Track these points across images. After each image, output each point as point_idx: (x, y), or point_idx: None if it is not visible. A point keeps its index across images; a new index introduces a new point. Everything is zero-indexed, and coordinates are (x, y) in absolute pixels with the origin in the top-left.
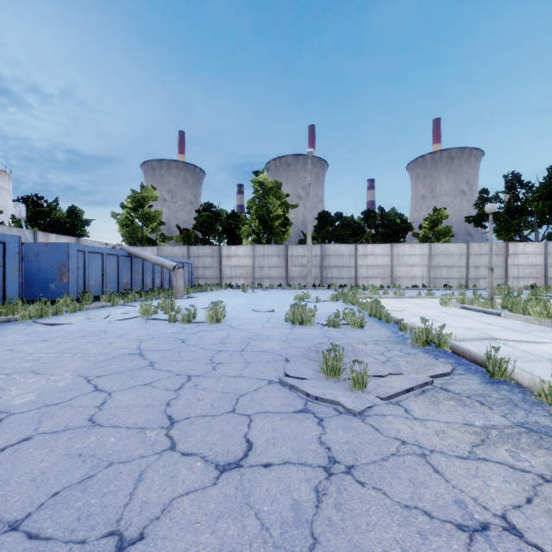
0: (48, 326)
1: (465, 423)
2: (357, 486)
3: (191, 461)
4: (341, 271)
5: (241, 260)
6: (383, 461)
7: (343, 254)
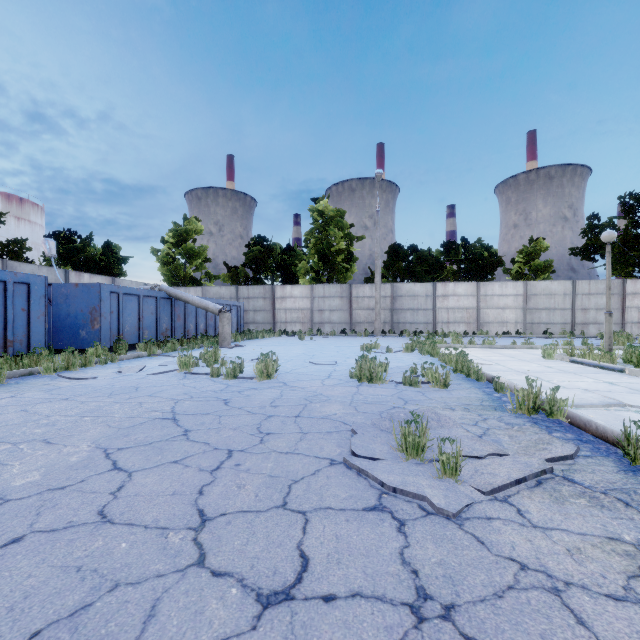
0: (73, 381)
1: (609, 537)
2: None
3: (224, 587)
4: (416, 314)
5: (297, 302)
6: (497, 600)
7: (419, 295)
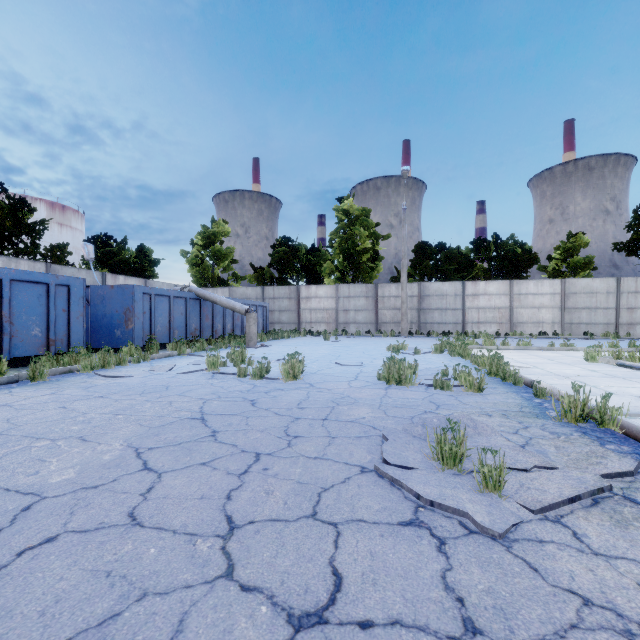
0: (109, 379)
1: None
2: None
3: (253, 603)
4: (445, 314)
5: (322, 303)
6: None
7: (447, 294)
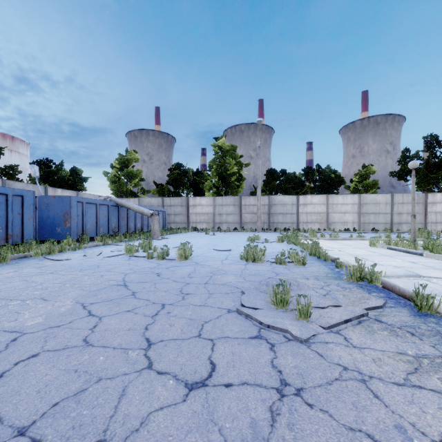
0: (55, 261)
1: (399, 352)
2: (306, 407)
3: (165, 379)
4: (285, 217)
5: (204, 209)
6: (328, 385)
7: (287, 204)
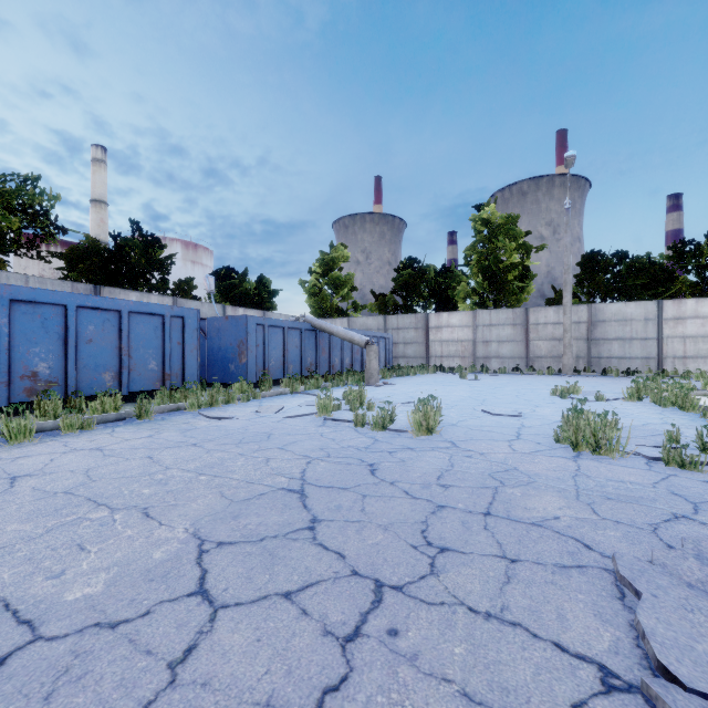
0: (211, 420)
1: None
2: None
3: None
4: (629, 346)
5: (455, 333)
6: None
7: (632, 319)
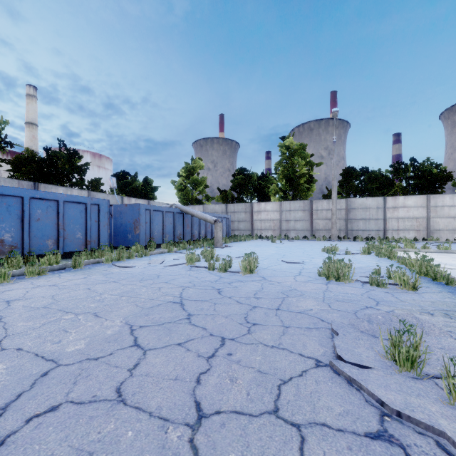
0: (121, 268)
1: None
2: None
3: None
4: (368, 223)
5: (269, 215)
6: None
7: (370, 207)
